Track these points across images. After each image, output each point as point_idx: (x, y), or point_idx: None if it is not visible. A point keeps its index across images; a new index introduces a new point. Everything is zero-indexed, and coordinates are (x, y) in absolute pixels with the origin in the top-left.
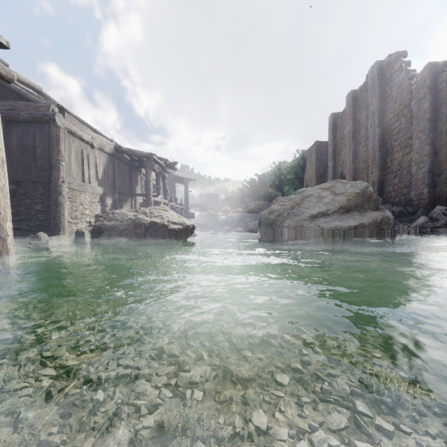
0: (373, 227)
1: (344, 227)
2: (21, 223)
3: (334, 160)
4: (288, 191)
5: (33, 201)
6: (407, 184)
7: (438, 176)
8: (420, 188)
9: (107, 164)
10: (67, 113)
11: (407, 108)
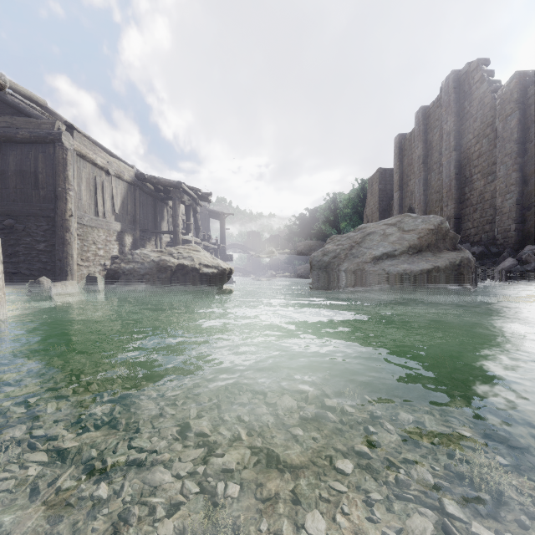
0: (450, 271)
1: (415, 271)
2: (19, 266)
3: (401, 191)
4: (345, 229)
5: (34, 239)
6: (490, 219)
7: (528, 209)
8: (506, 224)
9: (126, 195)
10: (76, 132)
11: (490, 127)
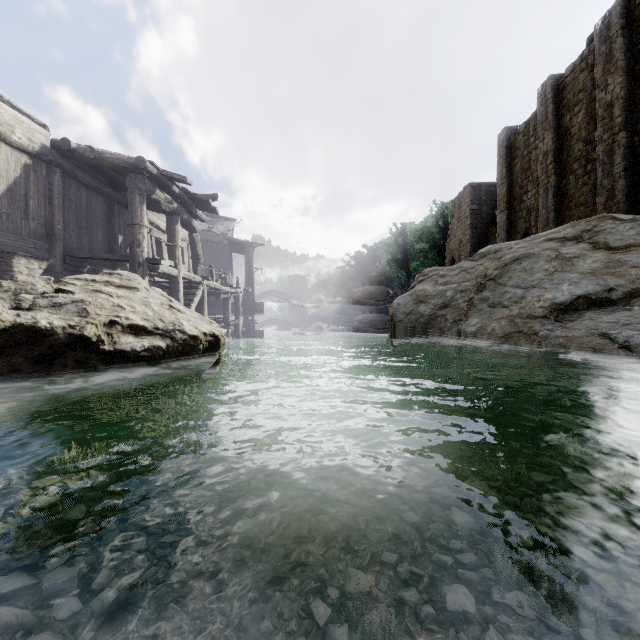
0: None
1: None
2: None
3: (510, 210)
4: (416, 270)
5: None
6: None
7: None
8: None
9: (21, 177)
10: None
11: None
